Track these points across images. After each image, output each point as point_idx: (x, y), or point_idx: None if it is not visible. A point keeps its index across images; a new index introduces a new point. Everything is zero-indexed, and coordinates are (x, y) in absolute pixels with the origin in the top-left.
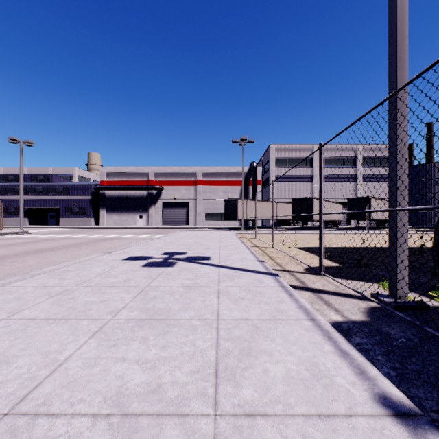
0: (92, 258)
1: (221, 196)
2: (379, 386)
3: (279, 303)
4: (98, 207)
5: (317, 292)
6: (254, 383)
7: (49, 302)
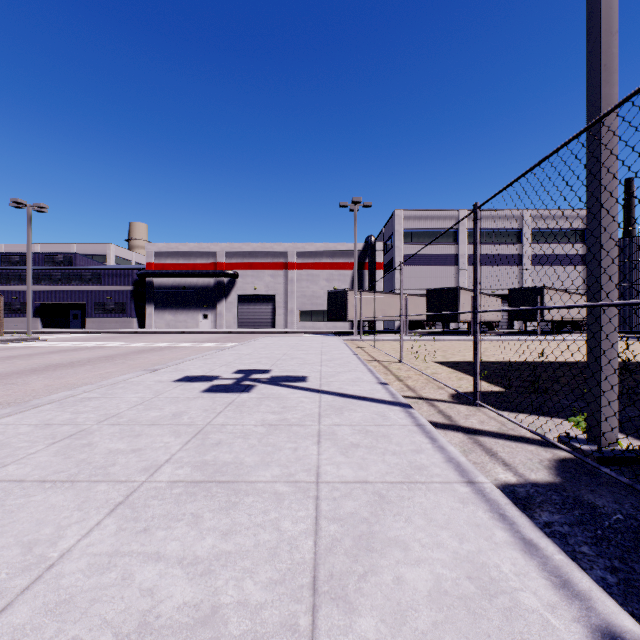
0: (127, 378)
1: (324, 286)
2: (599, 612)
3: (415, 453)
4: (143, 302)
5: (473, 433)
6: (380, 606)
7: (50, 451)
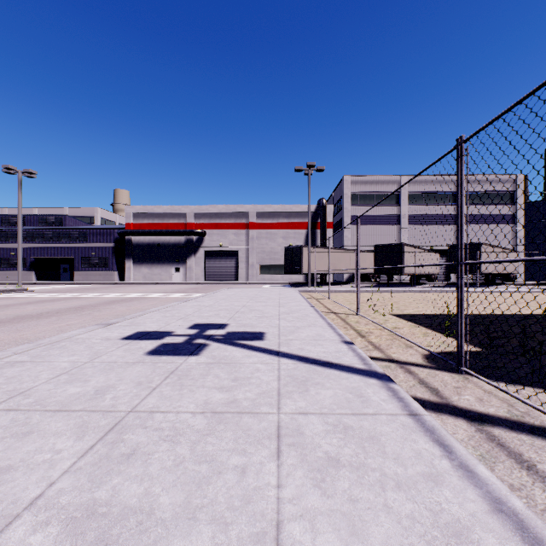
0: (74, 335)
1: (281, 243)
2: None
3: (432, 485)
4: (123, 257)
5: (479, 421)
6: None
7: None
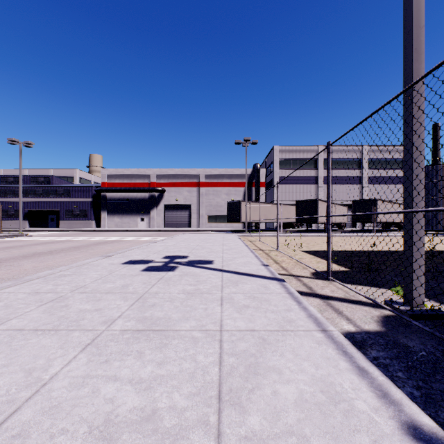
0: (90, 262)
1: (224, 198)
2: (406, 412)
3: (287, 312)
4: (99, 209)
5: (326, 299)
6: (263, 409)
7: (39, 310)
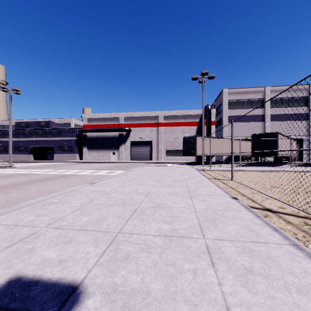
0: None
1: (179, 135)
2: None
3: None
4: (82, 146)
5: None
6: None
7: None
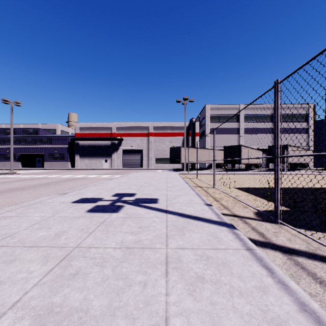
0: (43, 200)
1: (168, 145)
2: None
3: (262, 294)
4: (73, 153)
5: (289, 253)
6: None
7: None
